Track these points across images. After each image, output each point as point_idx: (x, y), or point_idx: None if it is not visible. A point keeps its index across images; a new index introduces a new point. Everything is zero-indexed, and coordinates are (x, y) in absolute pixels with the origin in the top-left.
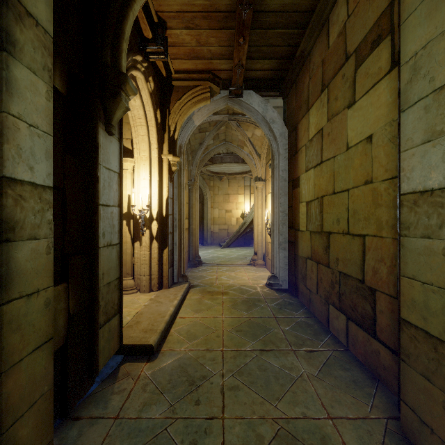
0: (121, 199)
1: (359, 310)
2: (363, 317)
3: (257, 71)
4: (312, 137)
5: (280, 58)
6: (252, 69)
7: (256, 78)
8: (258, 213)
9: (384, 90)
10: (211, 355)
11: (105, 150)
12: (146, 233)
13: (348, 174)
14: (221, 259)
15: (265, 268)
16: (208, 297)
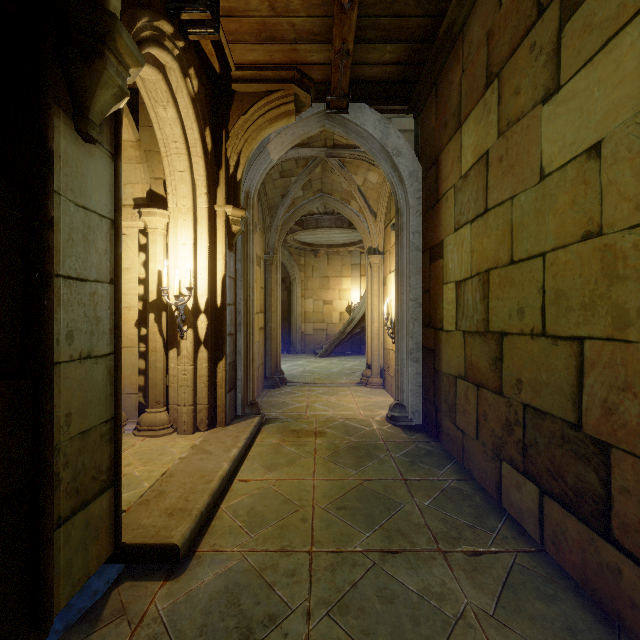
0: (117, 270)
1: (570, 480)
2: (580, 495)
3: (373, 66)
4: (467, 170)
5: (411, 41)
6: (365, 62)
7: (370, 79)
8: (372, 303)
9: (634, 44)
10: (288, 564)
11: (74, 168)
12: (187, 334)
13: (544, 225)
14: (316, 374)
15: (383, 390)
16: (291, 442)
